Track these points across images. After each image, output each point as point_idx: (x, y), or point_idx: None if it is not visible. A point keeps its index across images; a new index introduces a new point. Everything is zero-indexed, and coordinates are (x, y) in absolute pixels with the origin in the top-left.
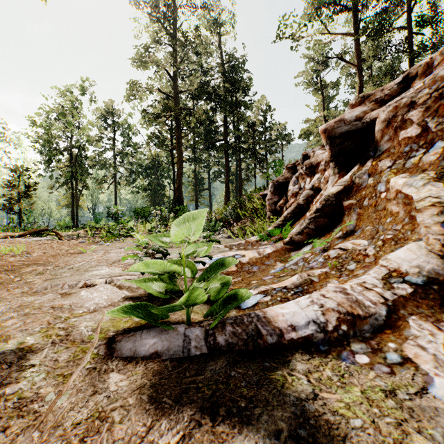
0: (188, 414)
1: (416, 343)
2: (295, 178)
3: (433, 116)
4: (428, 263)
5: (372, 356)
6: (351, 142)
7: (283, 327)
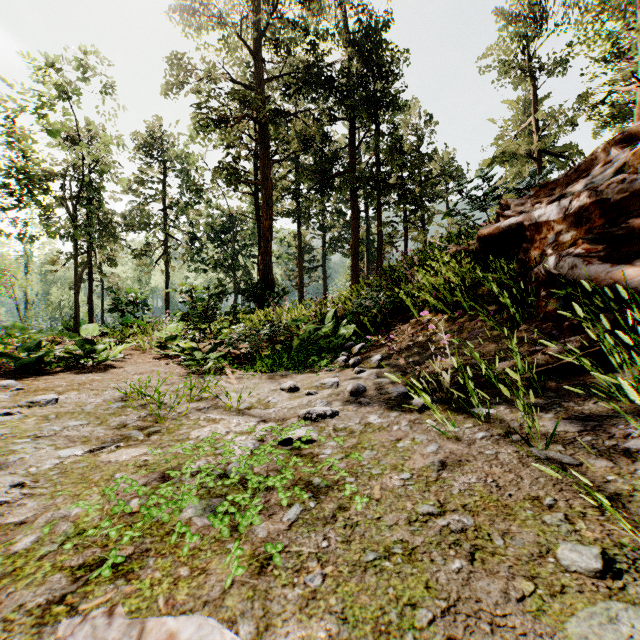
0: None
1: None
2: None
3: None
4: None
5: None
6: None
7: None
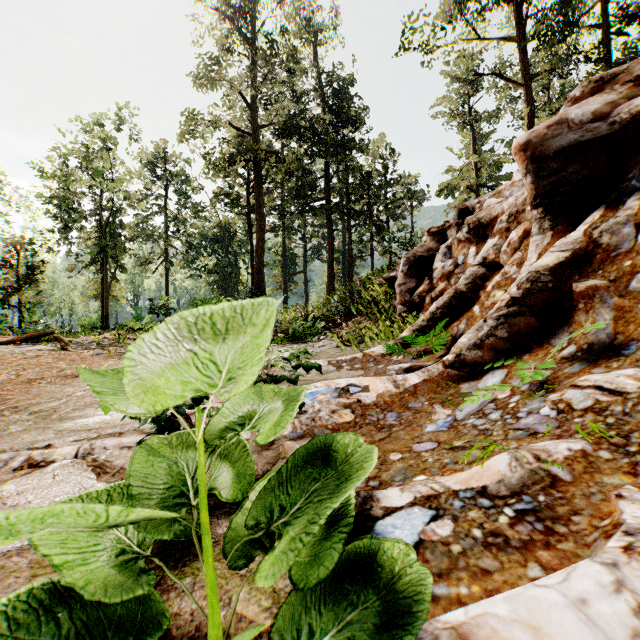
0: None
1: None
2: (444, 249)
3: None
4: None
5: None
6: (581, 165)
7: None
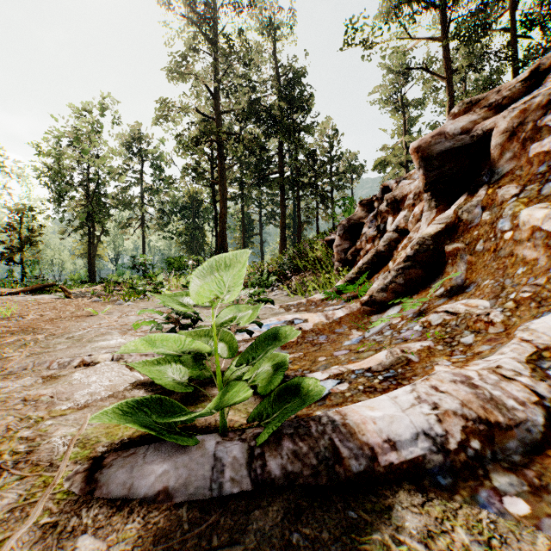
0: None
1: None
2: (371, 218)
3: None
4: None
5: (534, 500)
6: (454, 164)
7: (375, 444)
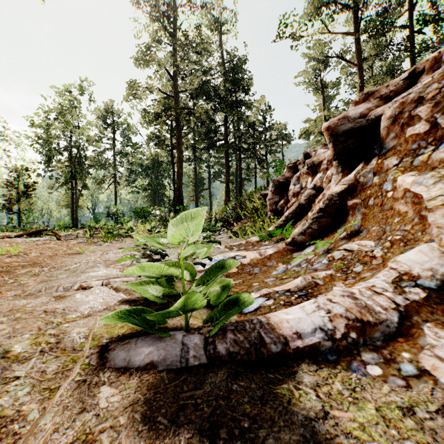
0: (185, 437)
1: (433, 353)
2: (296, 178)
3: (443, 111)
4: (441, 266)
5: (385, 367)
6: (355, 140)
7: (288, 335)
